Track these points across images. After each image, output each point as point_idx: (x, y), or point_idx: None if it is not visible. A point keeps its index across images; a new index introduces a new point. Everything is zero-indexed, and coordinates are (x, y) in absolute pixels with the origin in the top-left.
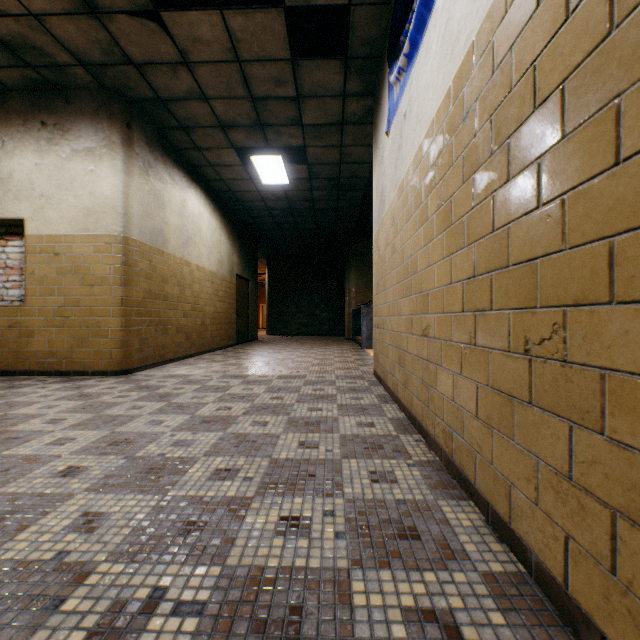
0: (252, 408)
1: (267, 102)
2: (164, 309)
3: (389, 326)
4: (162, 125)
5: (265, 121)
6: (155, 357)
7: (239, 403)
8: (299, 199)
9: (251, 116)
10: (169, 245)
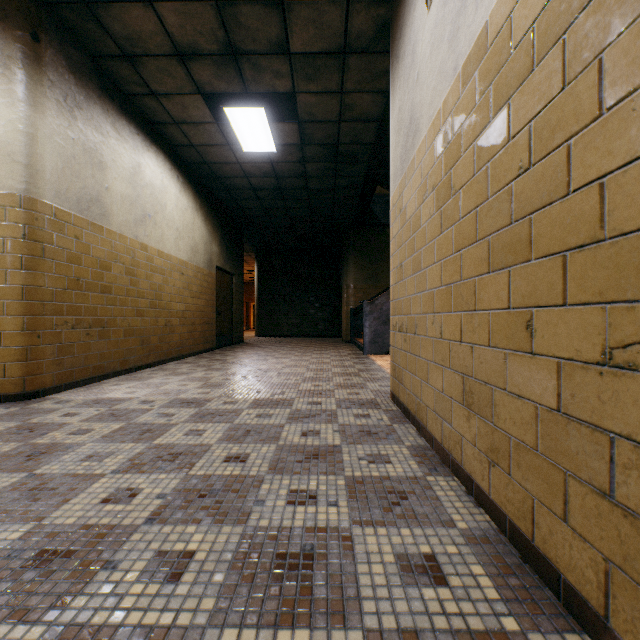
0: (178, 493)
1: (238, 9)
2: (103, 305)
3: (432, 330)
4: (96, 51)
5: (238, 46)
6: (87, 371)
7: (160, 476)
8: (289, 175)
9: (218, 36)
10: (112, 219)
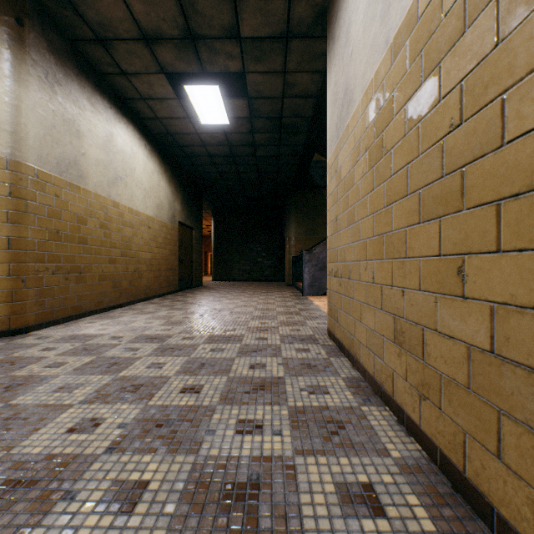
0: (137, 423)
1: None
2: (80, 254)
3: (365, 275)
4: (74, 36)
5: (196, 31)
6: (65, 310)
7: (123, 406)
8: (240, 144)
9: (178, 22)
10: (88, 181)
